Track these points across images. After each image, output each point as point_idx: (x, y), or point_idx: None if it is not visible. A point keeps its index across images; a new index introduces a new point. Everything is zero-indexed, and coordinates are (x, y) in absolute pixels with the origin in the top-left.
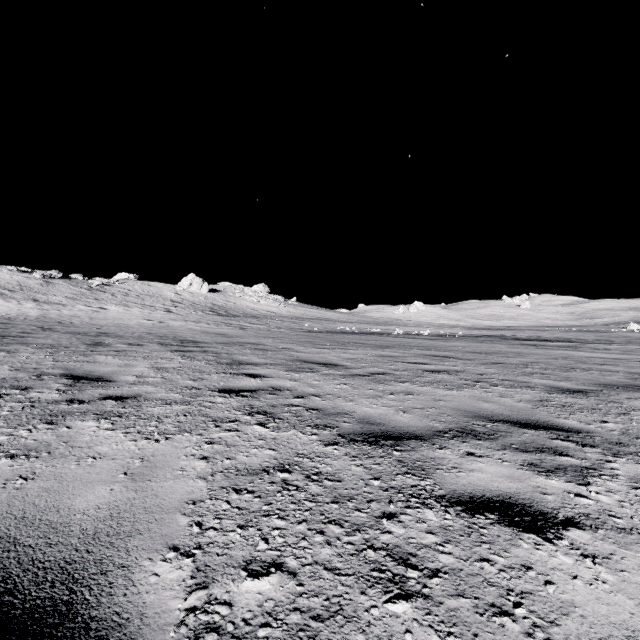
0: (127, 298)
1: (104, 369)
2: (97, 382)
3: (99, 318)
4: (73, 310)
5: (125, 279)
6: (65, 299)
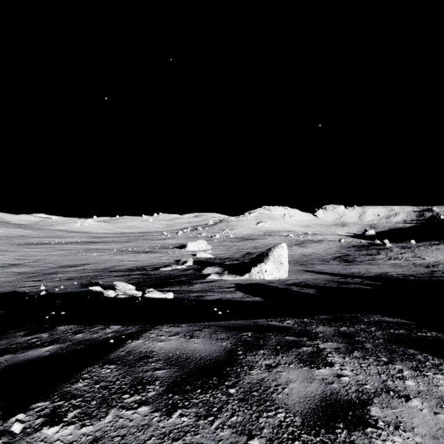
0: None
1: None
2: None
3: None
4: None
5: None
6: None
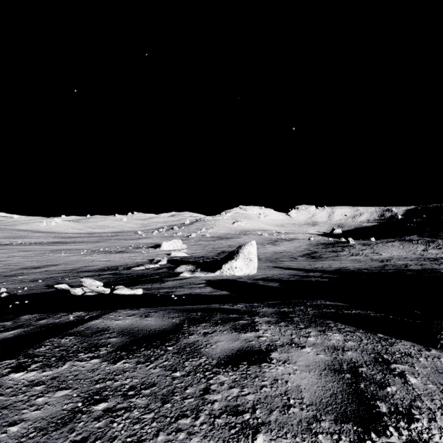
0: None
1: None
2: None
3: None
4: None
5: None
6: None
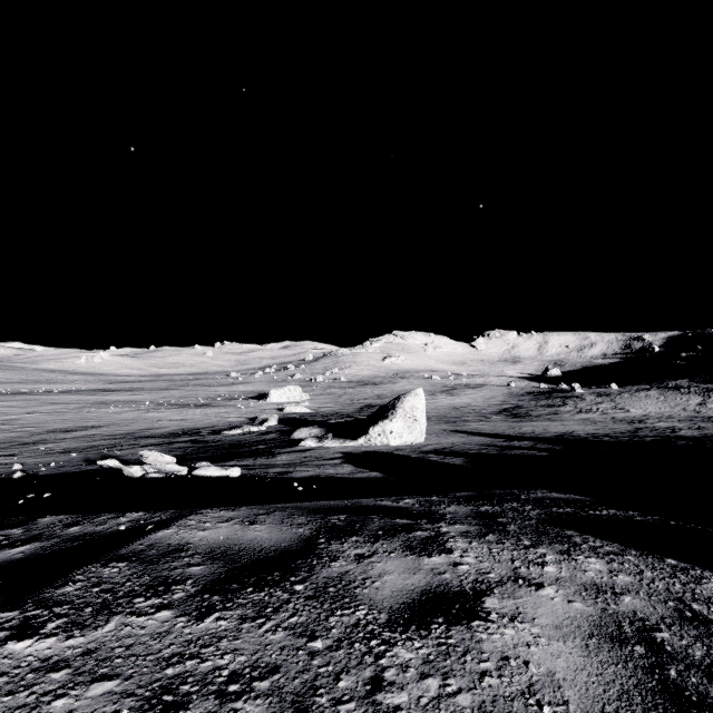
0: None
1: None
2: None
3: None
4: None
5: None
6: None
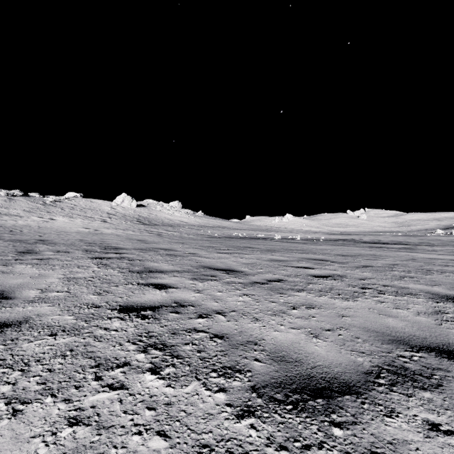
0: (73, 211)
1: (13, 281)
2: None
3: (46, 227)
4: (27, 220)
5: (73, 197)
6: (23, 212)
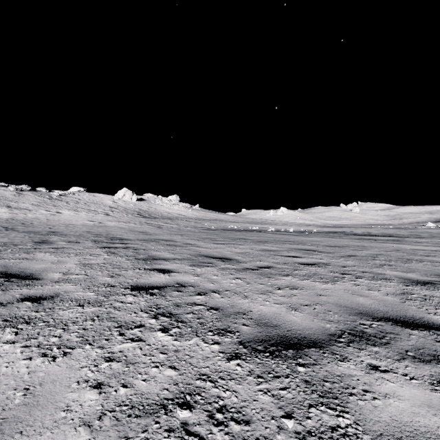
0: (77, 205)
1: (37, 266)
2: (25, 280)
3: (54, 220)
4: (36, 214)
5: (77, 191)
6: (31, 206)
